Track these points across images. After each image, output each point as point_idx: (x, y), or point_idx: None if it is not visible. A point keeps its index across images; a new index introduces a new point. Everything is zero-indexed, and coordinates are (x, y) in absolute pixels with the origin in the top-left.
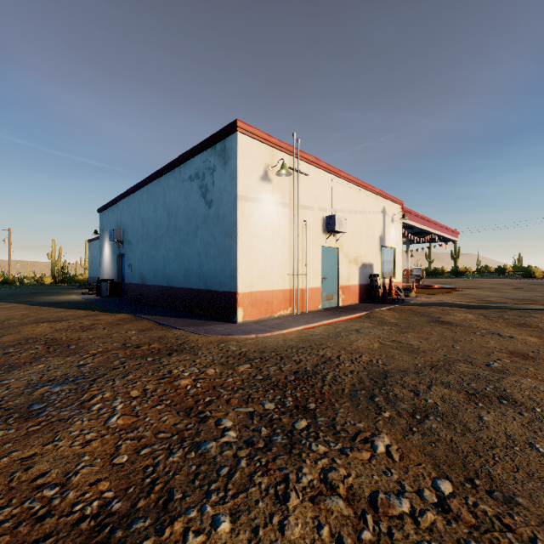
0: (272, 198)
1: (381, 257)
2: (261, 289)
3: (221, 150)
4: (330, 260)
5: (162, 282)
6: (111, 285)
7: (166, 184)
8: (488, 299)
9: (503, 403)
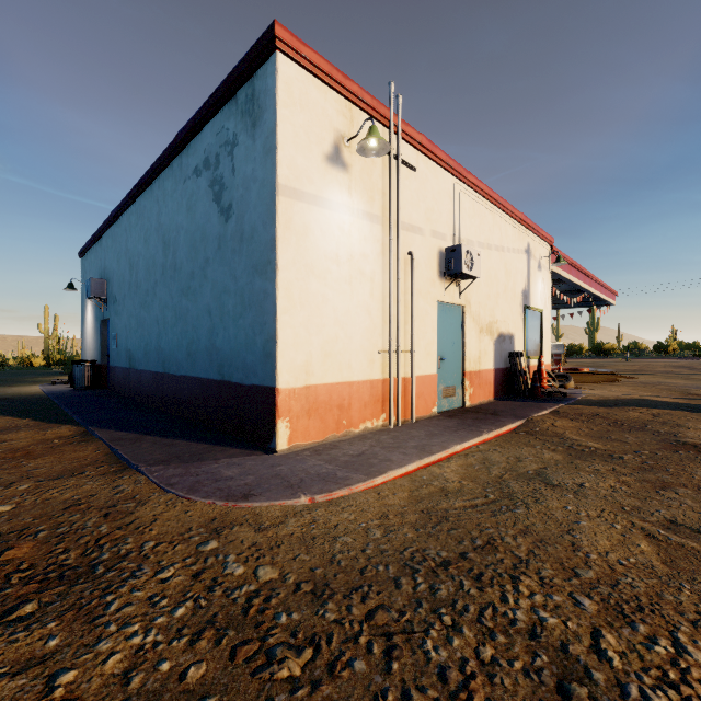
0: (349, 201)
1: (524, 324)
2: (327, 380)
3: (246, 101)
4: (450, 327)
5: (156, 365)
6: (91, 369)
7: (160, 191)
8: (698, 392)
9: None
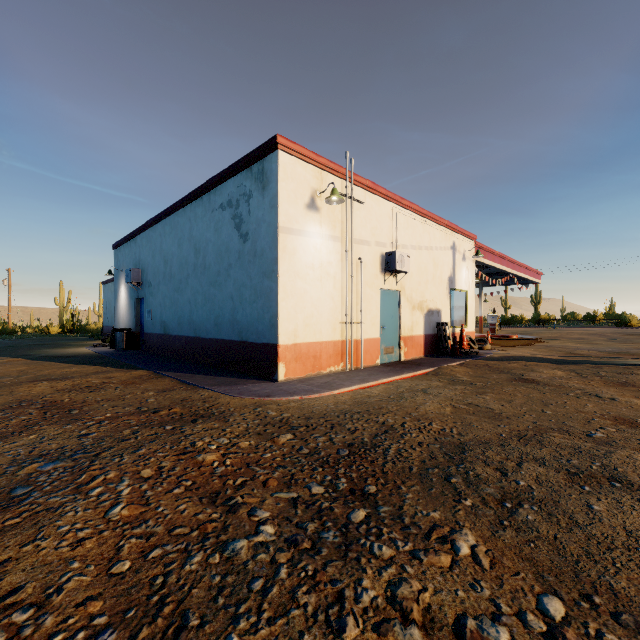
0: (320, 230)
1: (450, 302)
2: (307, 340)
3: (258, 173)
4: (389, 305)
5: (188, 332)
6: (128, 335)
7: (192, 213)
8: (578, 352)
9: (616, 486)
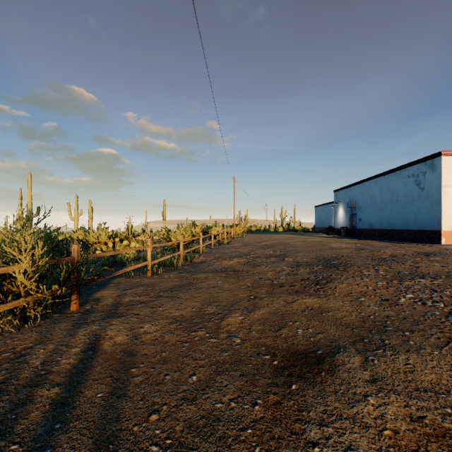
0: None
1: None
2: None
3: (430, 164)
4: None
5: (387, 227)
6: (346, 230)
7: (389, 178)
8: None
9: None
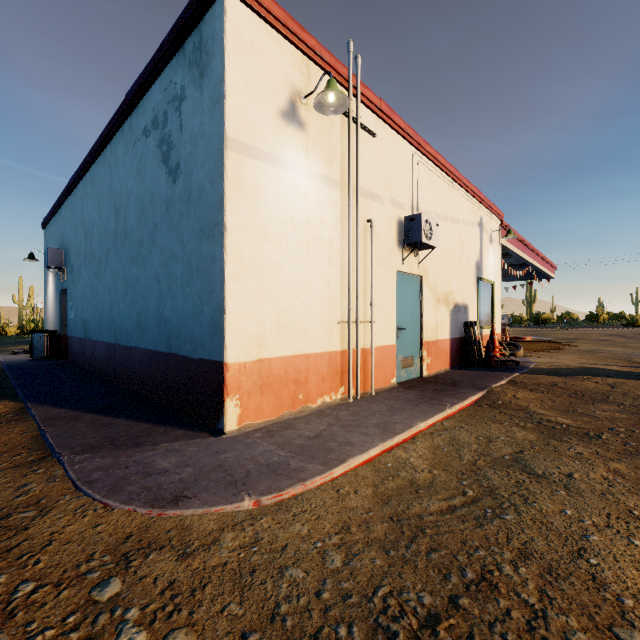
0: (306, 163)
1: (478, 294)
2: (282, 353)
3: (194, 49)
4: (408, 297)
5: (108, 336)
6: (51, 339)
7: (112, 156)
8: None
9: None
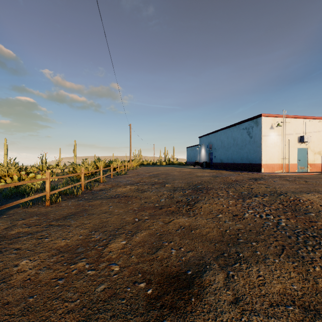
0: (274, 134)
1: None
2: (270, 163)
3: (255, 122)
4: (302, 153)
5: (231, 162)
6: (206, 163)
7: (232, 130)
8: None
9: None
